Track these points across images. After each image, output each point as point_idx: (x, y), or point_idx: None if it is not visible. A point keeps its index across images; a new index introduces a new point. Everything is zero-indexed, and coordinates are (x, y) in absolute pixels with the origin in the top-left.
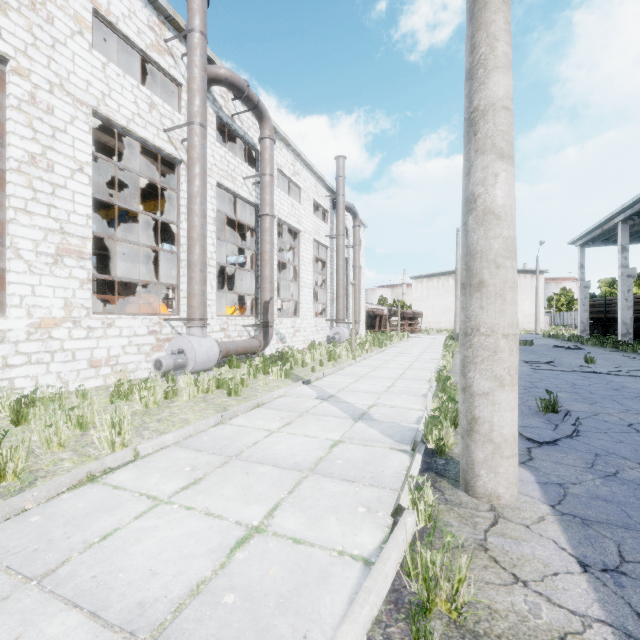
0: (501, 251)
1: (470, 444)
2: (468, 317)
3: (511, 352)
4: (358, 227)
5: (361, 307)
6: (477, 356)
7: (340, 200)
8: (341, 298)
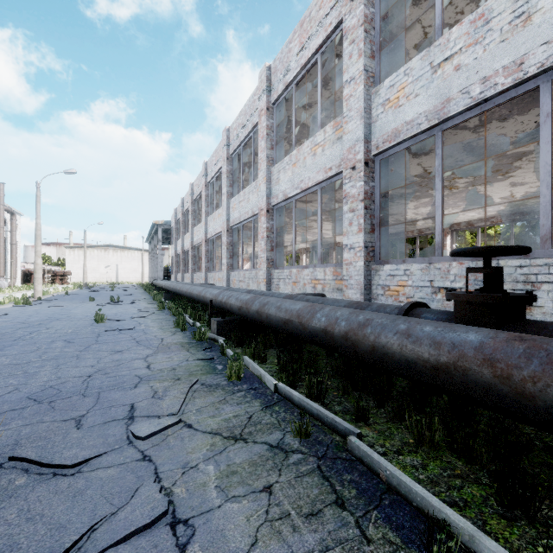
0: (39, 268)
1: (35, 292)
2: (35, 276)
3: (41, 280)
4: (15, 220)
5: (18, 268)
6: (36, 281)
7: (1, 208)
8: (2, 264)
